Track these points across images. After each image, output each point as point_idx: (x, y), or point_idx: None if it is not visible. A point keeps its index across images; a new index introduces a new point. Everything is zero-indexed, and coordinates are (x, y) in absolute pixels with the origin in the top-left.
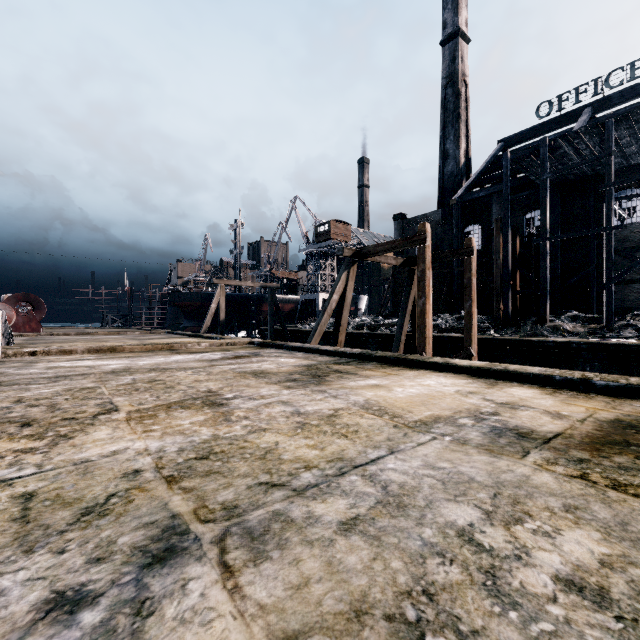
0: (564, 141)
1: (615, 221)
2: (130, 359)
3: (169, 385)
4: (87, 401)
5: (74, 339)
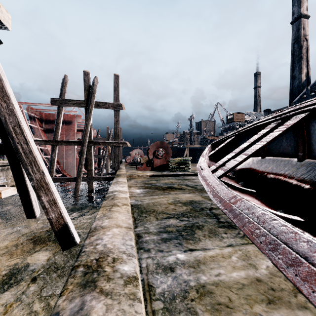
0: None
1: None
2: None
3: None
4: None
5: None
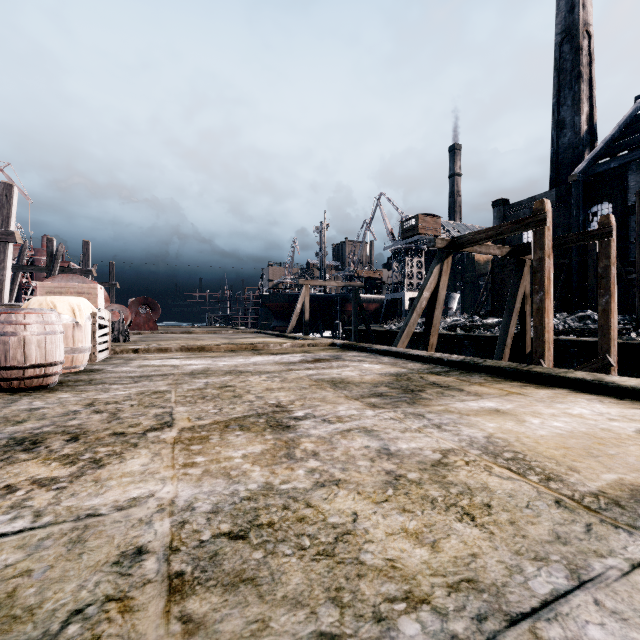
0: None
1: None
2: (213, 359)
3: (237, 393)
4: (149, 409)
5: (177, 337)
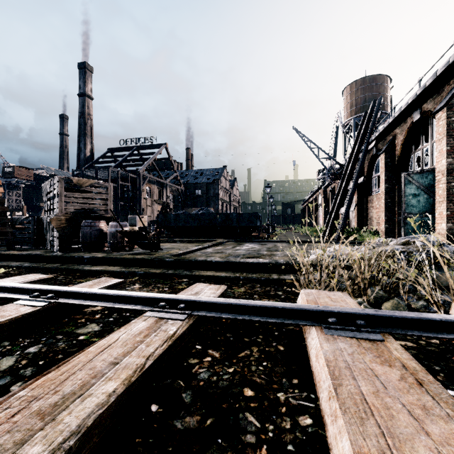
0: (90, 170)
1: (126, 195)
2: None
3: None
4: None
5: None
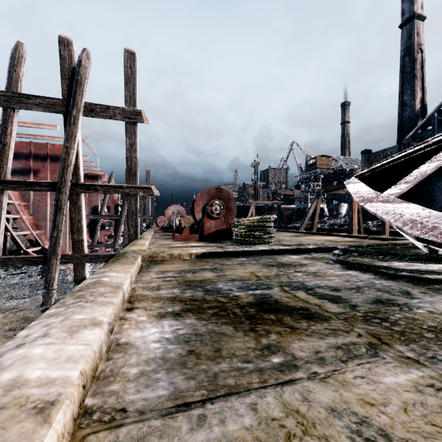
0: None
1: None
2: None
3: None
4: None
5: None
